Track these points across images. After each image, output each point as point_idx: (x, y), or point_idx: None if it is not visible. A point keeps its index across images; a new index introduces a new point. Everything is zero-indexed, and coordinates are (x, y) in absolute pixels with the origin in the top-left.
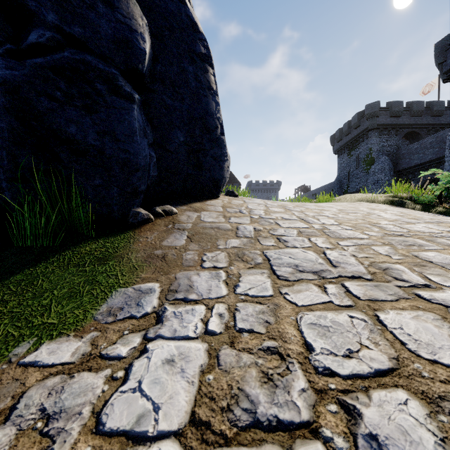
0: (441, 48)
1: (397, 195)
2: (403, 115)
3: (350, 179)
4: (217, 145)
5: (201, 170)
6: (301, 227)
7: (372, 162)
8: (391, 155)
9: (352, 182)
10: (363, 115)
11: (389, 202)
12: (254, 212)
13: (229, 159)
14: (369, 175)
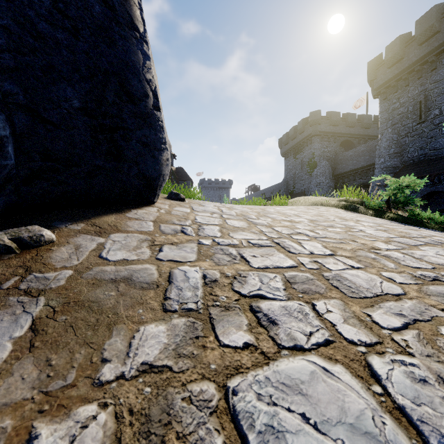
0: (372, 67)
1: (349, 199)
2: (340, 125)
3: (296, 181)
4: (148, 125)
5: (121, 161)
6: (284, 266)
7: (315, 165)
8: (330, 160)
9: (298, 183)
10: (307, 122)
11: (343, 206)
12: (204, 231)
13: (170, 149)
14: (312, 177)
